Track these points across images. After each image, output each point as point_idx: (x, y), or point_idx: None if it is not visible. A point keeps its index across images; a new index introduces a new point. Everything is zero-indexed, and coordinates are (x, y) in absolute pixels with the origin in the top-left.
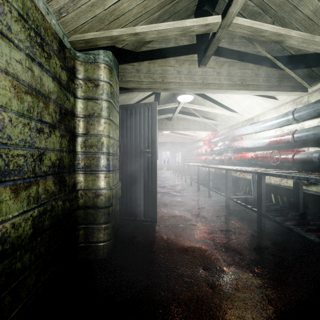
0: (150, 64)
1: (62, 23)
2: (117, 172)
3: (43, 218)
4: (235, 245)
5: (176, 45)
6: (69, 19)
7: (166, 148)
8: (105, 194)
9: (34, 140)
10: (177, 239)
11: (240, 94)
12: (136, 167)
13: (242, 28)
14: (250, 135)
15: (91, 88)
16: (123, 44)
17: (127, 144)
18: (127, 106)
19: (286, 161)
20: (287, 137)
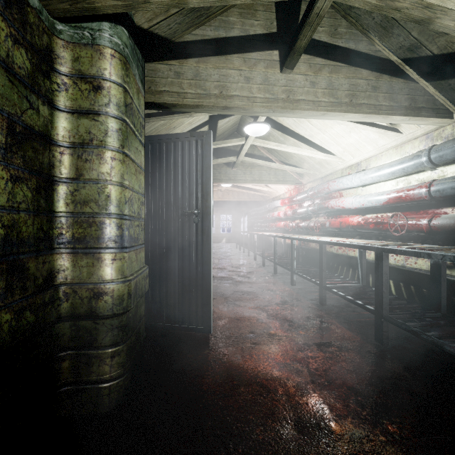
0: (199, 63)
1: None
2: (141, 248)
3: None
4: (344, 373)
5: (243, 33)
6: None
7: (226, 210)
8: (113, 291)
9: None
10: (246, 363)
11: (344, 123)
12: (177, 239)
13: None
14: (355, 189)
15: (85, 92)
16: (150, 22)
17: (162, 201)
18: (161, 138)
19: (417, 229)
20: (419, 191)
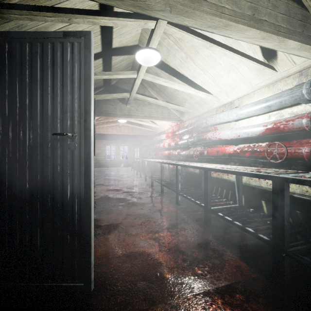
0: None
1: None
2: None
3: None
4: None
5: None
6: None
7: (124, 142)
8: None
9: None
10: None
11: (231, 56)
12: (45, 171)
13: None
14: (228, 124)
15: None
16: None
17: (24, 120)
18: (22, 36)
19: (297, 157)
20: (300, 121)
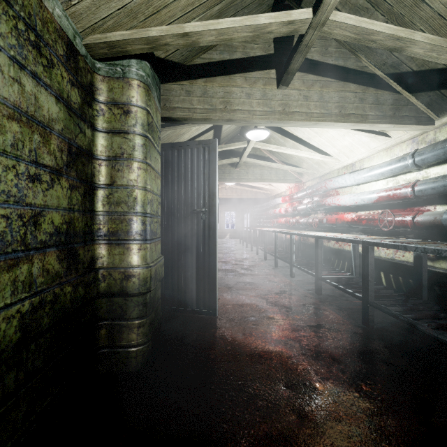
0: (206, 83)
1: (72, 15)
2: (158, 241)
3: (39, 315)
4: (331, 348)
5: (244, 55)
6: (83, 9)
7: (230, 206)
8: (140, 274)
9: (24, 193)
10: (247, 339)
11: (337, 129)
12: (187, 234)
13: (342, 28)
14: (350, 188)
15: (118, 116)
16: (166, 53)
17: (174, 200)
18: (173, 146)
19: (403, 225)
20: (405, 190)
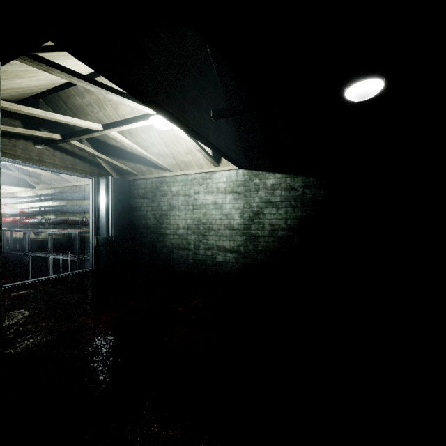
0: None
1: None
2: None
3: None
4: None
5: None
6: None
7: None
8: None
9: None
10: None
11: None
12: None
13: None
14: (12, 204)
15: None
16: None
17: None
18: None
19: (27, 223)
20: (27, 210)
